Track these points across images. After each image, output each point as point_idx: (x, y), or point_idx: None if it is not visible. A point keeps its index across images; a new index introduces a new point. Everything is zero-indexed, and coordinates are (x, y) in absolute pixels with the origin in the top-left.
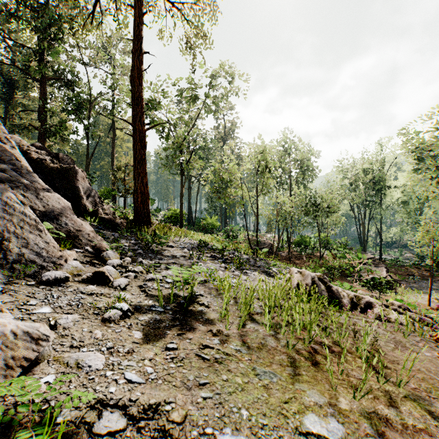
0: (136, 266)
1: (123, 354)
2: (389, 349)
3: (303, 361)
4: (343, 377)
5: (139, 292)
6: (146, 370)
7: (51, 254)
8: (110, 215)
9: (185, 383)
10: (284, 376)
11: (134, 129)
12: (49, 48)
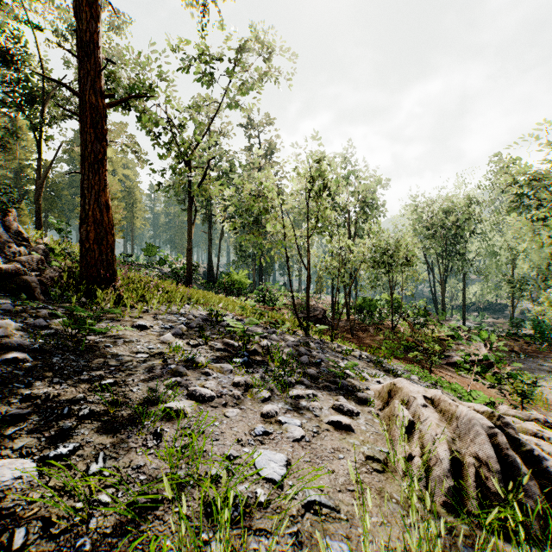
0: None
1: None
2: None
3: None
4: None
5: None
6: None
7: None
8: (31, 264)
9: None
10: None
11: (82, 103)
12: None
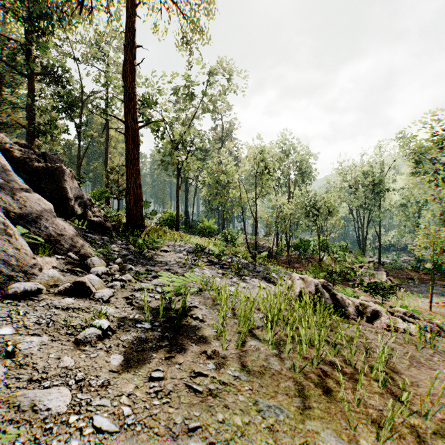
0: (125, 274)
1: (95, 389)
2: (405, 367)
3: (313, 388)
4: (361, 409)
5: (125, 305)
6: (122, 411)
7: (23, 262)
8: (101, 217)
9: (170, 428)
10: (292, 411)
11: (127, 127)
12: (38, 42)
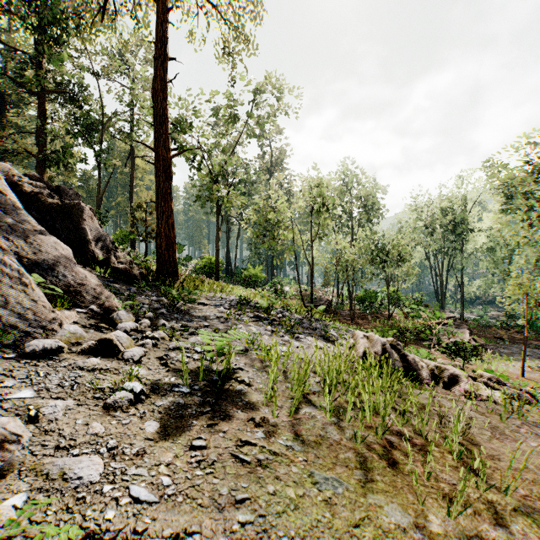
0: (157, 330)
1: (129, 458)
2: (486, 439)
3: (376, 460)
4: (431, 483)
5: (158, 366)
6: (161, 481)
7: (40, 316)
8: (126, 264)
9: (216, 499)
10: (352, 484)
11: (157, 156)
12: (50, 53)
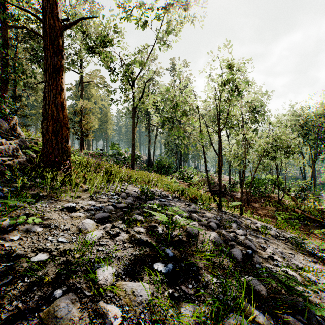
0: None
1: None
2: None
3: None
4: None
5: None
6: None
7: None
8: (8, 151)
9: None
10: None
11: (44, 27)
12: None
